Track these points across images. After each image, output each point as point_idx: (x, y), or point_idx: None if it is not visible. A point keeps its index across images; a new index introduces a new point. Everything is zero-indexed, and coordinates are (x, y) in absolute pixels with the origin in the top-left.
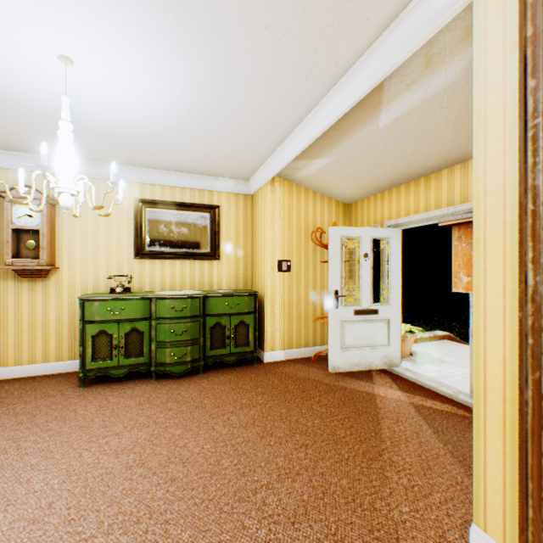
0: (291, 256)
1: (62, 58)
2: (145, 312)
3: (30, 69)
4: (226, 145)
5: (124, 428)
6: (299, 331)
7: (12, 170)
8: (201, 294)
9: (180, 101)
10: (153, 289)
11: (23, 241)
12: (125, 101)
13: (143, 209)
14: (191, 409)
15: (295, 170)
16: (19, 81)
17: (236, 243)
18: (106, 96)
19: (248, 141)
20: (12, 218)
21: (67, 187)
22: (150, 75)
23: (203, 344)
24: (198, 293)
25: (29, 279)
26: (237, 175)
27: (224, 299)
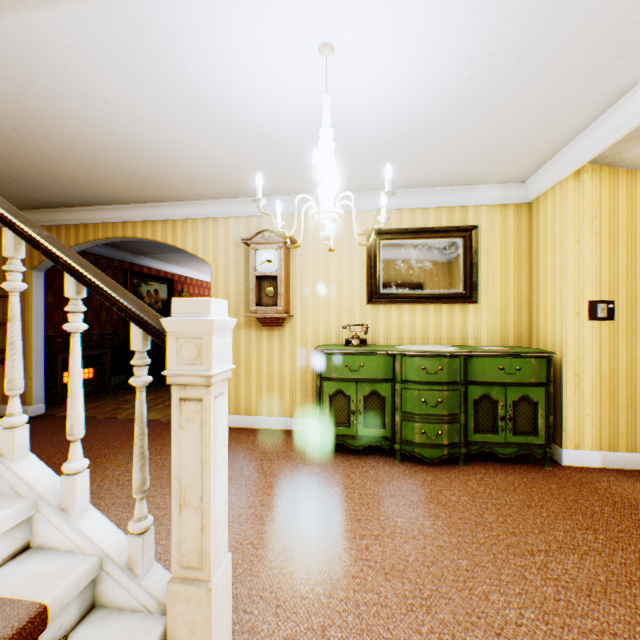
0: (614, 294)
1: (322, 47)
2: (386, 372)
3: (285, 81)
4: (511, 124)
5: (381, 529)
6: (632, 423)
7: (254, 217)
8: (461, 352)
9: (461, 62)
10: (387, 342)
11: (263, 288)
12: (382, 91)
13: (377, 242)
14: (468, 525)
15: (636, 140)
16: (273, 103)
17: (501, 278)
18: (360, 91)
19: (555, 105)
20: (255, 265)
21: (329, 210)
22: (430, 29)
23: (463, 424)
24: (454, 349)
25: (267, 328)
26: (509, 175)
27: (495, 360)
